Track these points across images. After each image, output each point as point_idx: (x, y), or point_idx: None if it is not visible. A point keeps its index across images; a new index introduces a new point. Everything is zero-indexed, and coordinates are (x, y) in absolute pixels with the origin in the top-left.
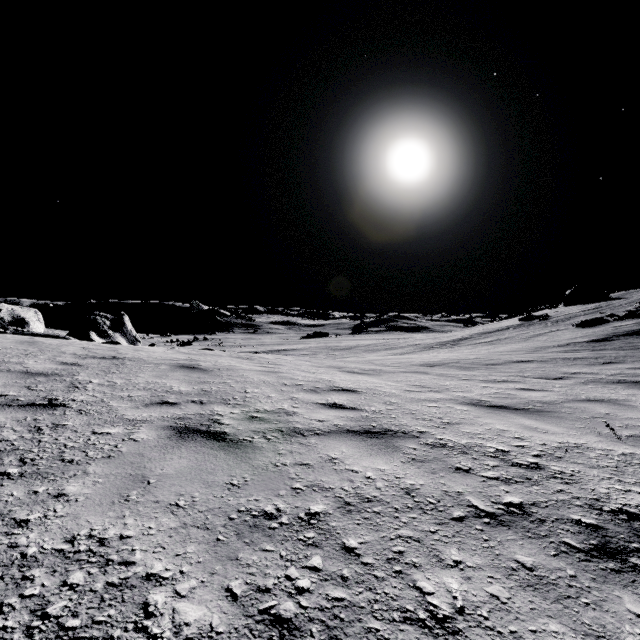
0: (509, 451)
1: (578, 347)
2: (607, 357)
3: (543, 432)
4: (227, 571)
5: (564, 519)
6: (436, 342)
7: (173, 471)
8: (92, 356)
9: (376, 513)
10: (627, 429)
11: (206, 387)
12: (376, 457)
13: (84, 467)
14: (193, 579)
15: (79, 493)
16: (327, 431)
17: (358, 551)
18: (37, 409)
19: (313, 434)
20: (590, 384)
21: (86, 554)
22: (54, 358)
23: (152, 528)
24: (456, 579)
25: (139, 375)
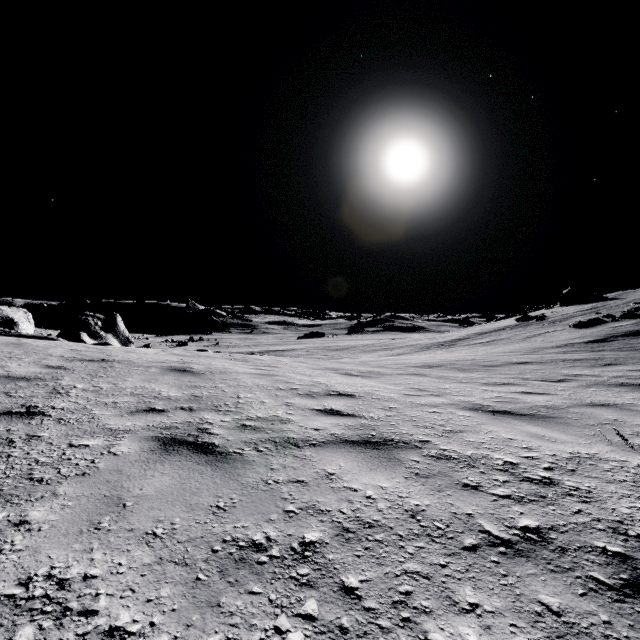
0: (518, 463)
1: (576, 348)
2: (607, 358)
3: (551, 441)
4: (206, 622)
5: (587, 547)
6: (433, 342)
7: (153, 491)
8: (80, 358)
9: (378, 542)
10: (638, 437)
11: (197, 392)
12: (376, 472)
13: (54, 487)
14: (165, 634)
15: (44, 520)
16: (323, 441)
17: (359, 592)
18: (12, 418)
19: (308, 445)
20: (593, 387)
21: (41, 601)
22: (39, 361)
23: (122, 565)
24: (473, 629)
25: (127, 379)
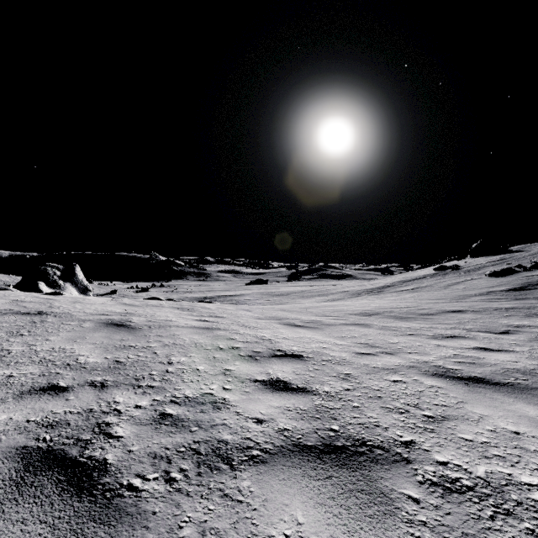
0: None
1: (500, 296)
2: None
3: None
4: None
5: None
6: (363, 289)
7: None
8: (15, 311)
9: None
10: None
11: (122, 356)
12: None
13: None
14: None
15: None
16: (269, 450)
17: None
18: None
19: (247, 460)
20: None
21: None
22: None
23: None
24: None
25: (49, 338)
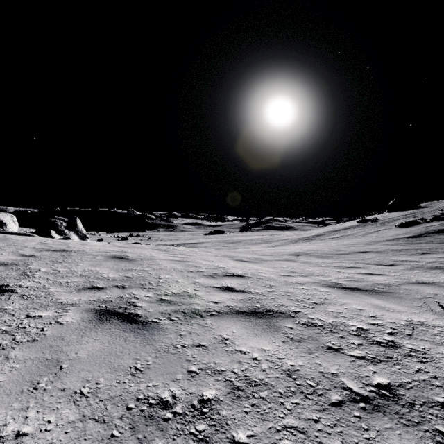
0: (368, 329)
1: (401, 241)
2: (423, 249)
3: (390, 311)
4: None
5: (430, 402)
6: (299, 237)
7: (85, 355)
8: (47, 249)
9: (262, 399)
10: None
11: (129, 274)
12: (261, 337)
13: (7, 352)
14: None
15: None
16: (221, 312)
17: None
18: None
19: (209, 315)
20: (415, 269)
21: None
22: (17, 251)
23: (51, 422)
24: None
25: (79, 264)
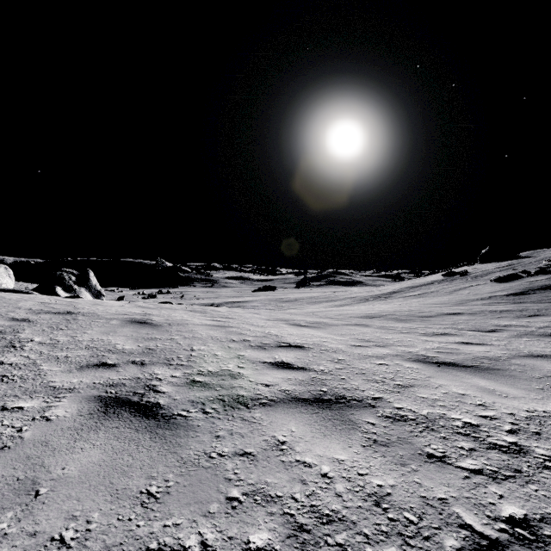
0: (478, 425)
1: (500, 300)
2: (530, 310)
3: (503, 396)
4: None
5: None
6: (371, 295)
7: (76, 471)
8: (47, 311)
9: (340, 547)
10: None
11: (152, 344)
12: (331, 439)
13: None
14: None
15: None
16: (274, 400)
17: None
18: None
19: (258, 404)
20: (524, 337)
21: None
22: (6, 314)
23: None
24: None
25: (86, 331)
